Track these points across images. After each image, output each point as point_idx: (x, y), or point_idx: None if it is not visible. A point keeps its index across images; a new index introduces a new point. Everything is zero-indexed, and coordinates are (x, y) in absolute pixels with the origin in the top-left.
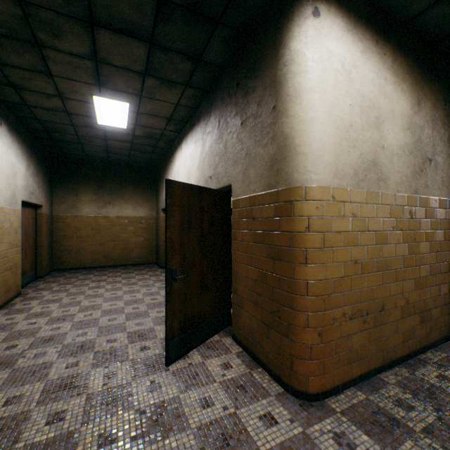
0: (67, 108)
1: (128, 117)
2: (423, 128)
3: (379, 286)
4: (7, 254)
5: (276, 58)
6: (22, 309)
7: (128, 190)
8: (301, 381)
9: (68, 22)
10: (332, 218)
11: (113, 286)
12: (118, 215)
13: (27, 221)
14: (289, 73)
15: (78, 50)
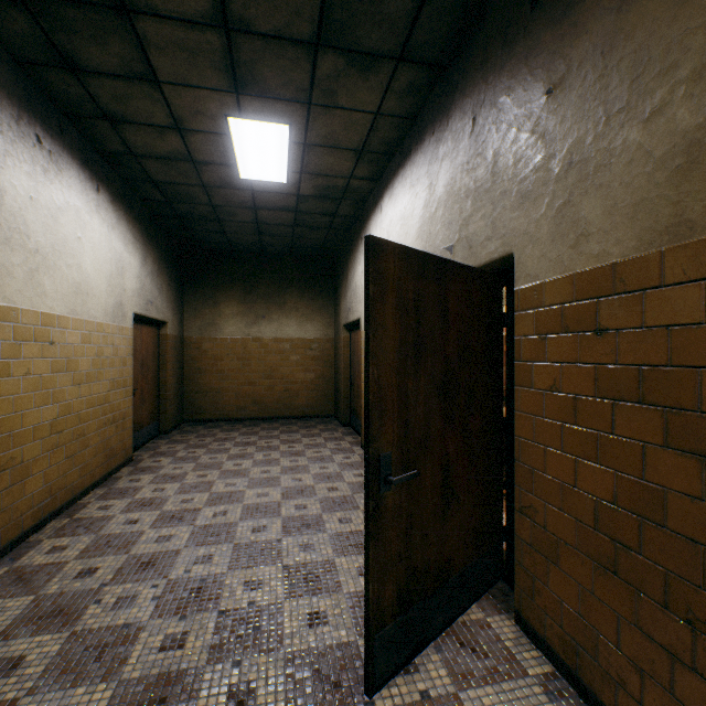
0: (192, 152)
1: (288, 158)
2: None
3: None
4: (108, 398)
5: None
6: (126, 490)
7: (290, 295)
8: None
9: None
10: None
11: (266, 456)
12: (276, 336)
13: (144, 346)
14: None
15: (192, 7)
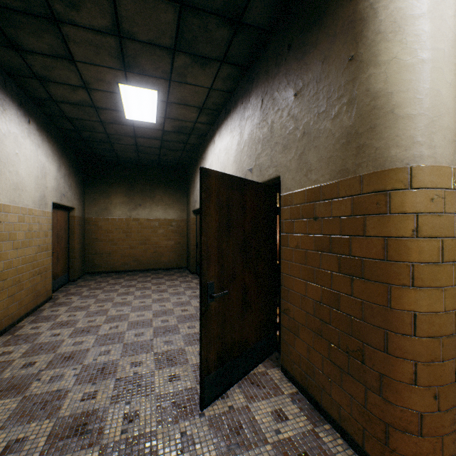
0: (94, 102)
1: (157, 109)
2: None
3: None
4: (36, 257)
5: None
6: (49, 317)
7: (158, 191)
8: None
9: None
10: (454, 215)
11: (142, 293)
12: (148, 217)
13: (58, 224)
14: None
15: (99, 23)
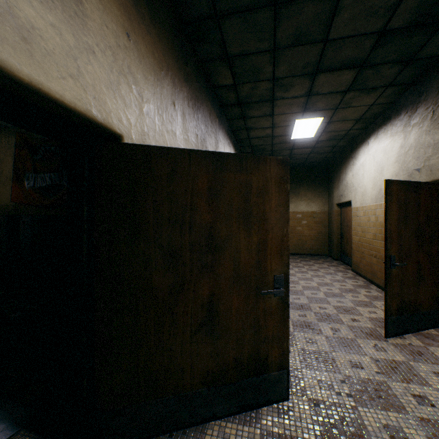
0: (273, 133)
1: (317, 128)
2: None
3: None
4: None
5: None
6: None
7: (302, 188)
8: None
9: (299, 79)
10: None
11: (299, 269)
12: (293, 211)
13: None
14: None
15: (298, 93)
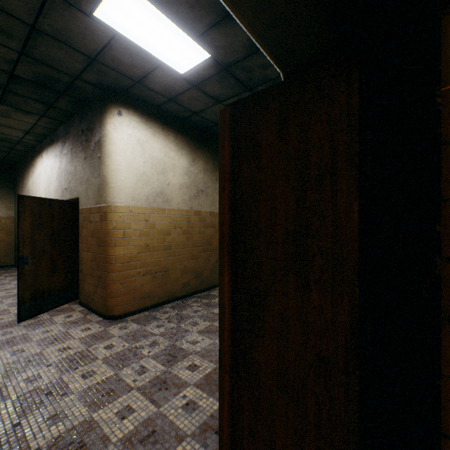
0: None
1: None
2: (198, 174)
3: (165, 258)
4: None
5: (101, 129)
6: None
7: None
8: (111, 310)
9: None
10: (131, 222)
11: None
12: None
13: None
14: (106, 142)
15: None
